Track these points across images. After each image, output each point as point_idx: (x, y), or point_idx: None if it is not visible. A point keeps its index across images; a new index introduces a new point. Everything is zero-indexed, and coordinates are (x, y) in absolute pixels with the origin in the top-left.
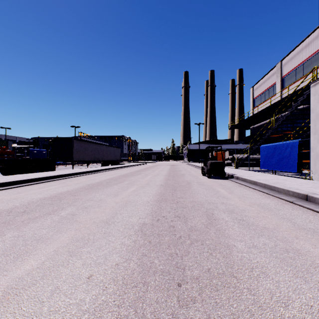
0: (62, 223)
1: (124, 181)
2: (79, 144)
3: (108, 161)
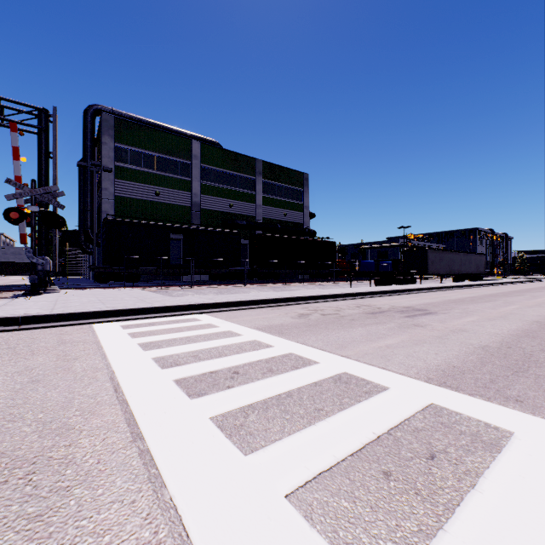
0: (507, 303)
1: (523, 295)
2: (433, 254)
3: (463, 275)
